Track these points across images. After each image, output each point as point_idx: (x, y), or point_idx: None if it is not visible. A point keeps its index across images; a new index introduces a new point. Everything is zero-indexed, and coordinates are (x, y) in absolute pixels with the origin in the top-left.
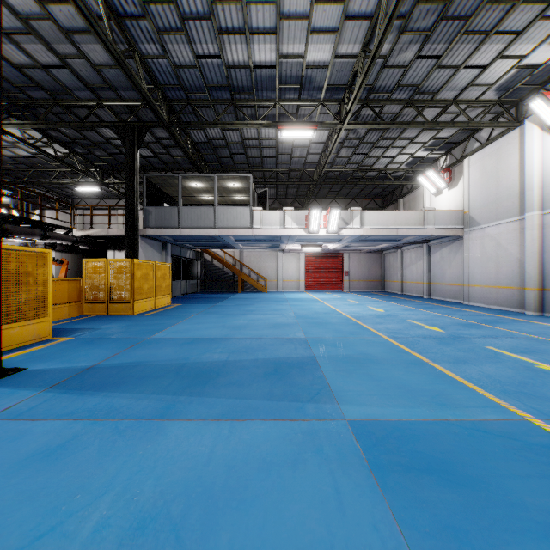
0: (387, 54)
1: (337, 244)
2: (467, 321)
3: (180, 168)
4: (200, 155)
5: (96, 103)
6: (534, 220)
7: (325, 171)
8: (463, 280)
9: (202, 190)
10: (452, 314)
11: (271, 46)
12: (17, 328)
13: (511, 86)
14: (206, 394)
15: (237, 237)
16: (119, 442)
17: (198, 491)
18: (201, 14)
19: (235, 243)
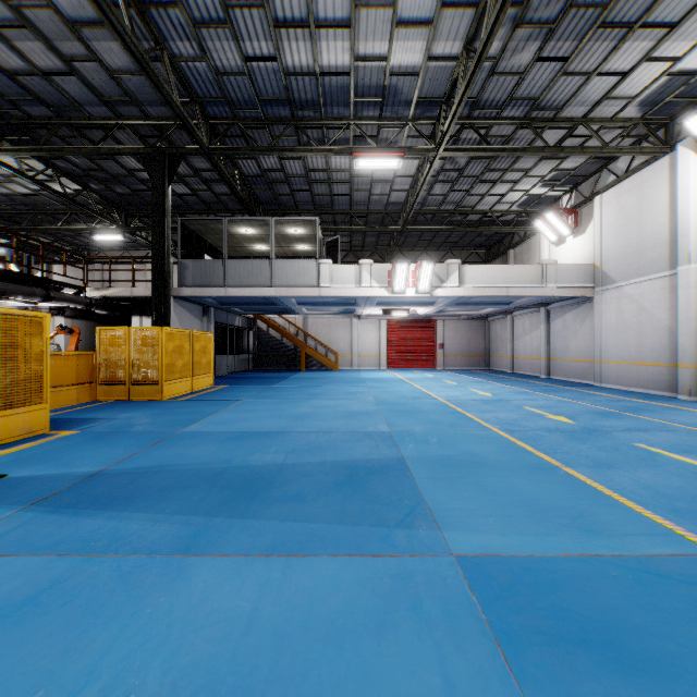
0: (497, 56)
1: (429, 308)
2: (603, 409)
3: (227, 210)
4: (252, 193)
5: (115, 123)
6: (690, 275)
7: (413, 214)
8: (593, 355)
9: (254, 238)
10: (581, 398)
11: (344, 45)
12: (0, 419)
13: (659, 99)
14: (252, 513)
15: (300, 299)
16: (119, 592)
17: (231, 680)
18: None
19: (298, 307)
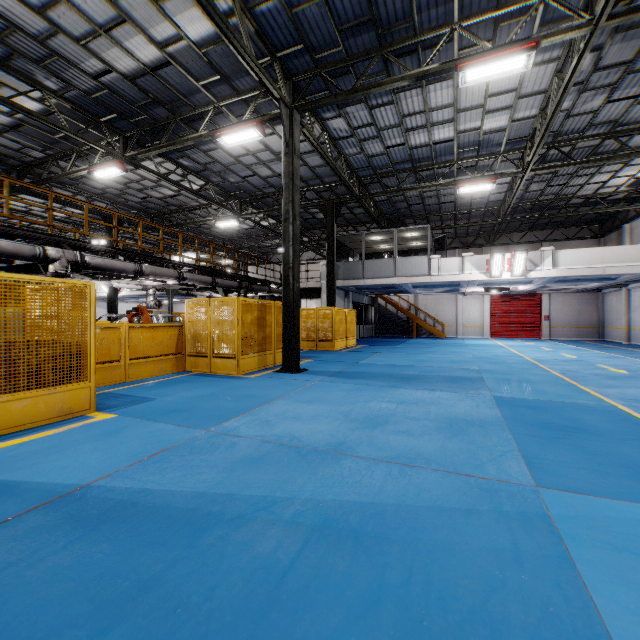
0: (569, 108)
1: (528, 285)
2: None
3: (360, 222)
4: (379, 211)
5: (306, 189)
6: None
7: (513, 206)
8: None
9: (380, 241)
10: None
11: (450, 128)
12: None
13: None
14: (412, 383)
15: (414, 284)
16: (380, 390)
17: (420, 400)
18: (393, 124)
19: (412, 289)
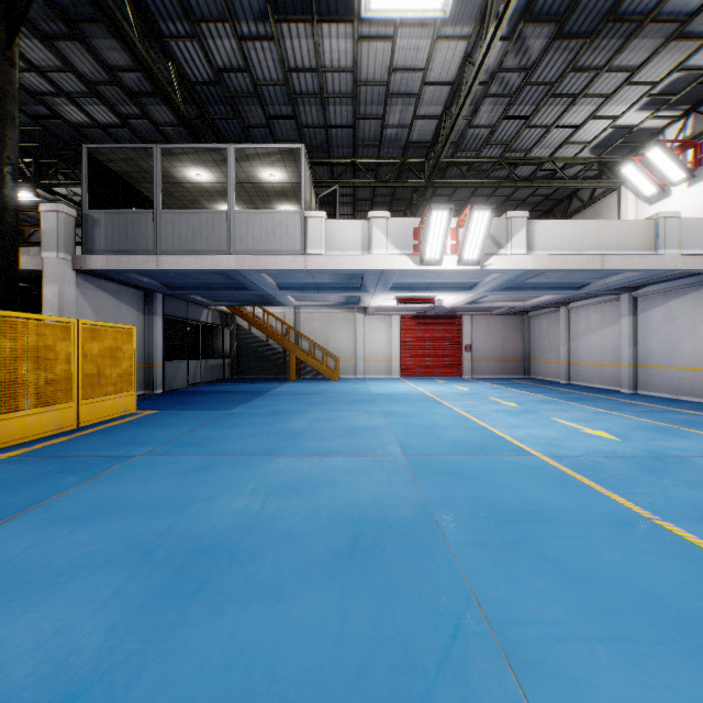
0: None
1: (463, 295)
2: None
3: None
4: (208, 121)
5: None
6: None
7: (441, 165)
8: None
9: (214, 191)
10: None
11: None
12: None
13: None
14: None
15: (280, 278)
16: None
17: None
18: None
19: (280, 293)
